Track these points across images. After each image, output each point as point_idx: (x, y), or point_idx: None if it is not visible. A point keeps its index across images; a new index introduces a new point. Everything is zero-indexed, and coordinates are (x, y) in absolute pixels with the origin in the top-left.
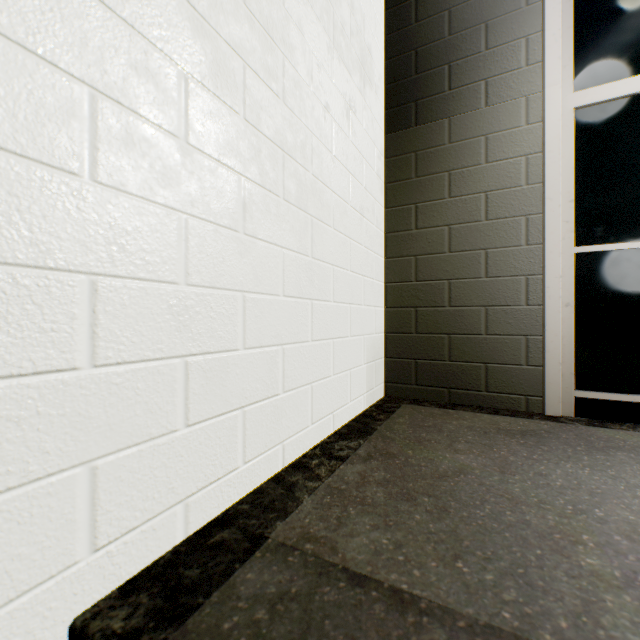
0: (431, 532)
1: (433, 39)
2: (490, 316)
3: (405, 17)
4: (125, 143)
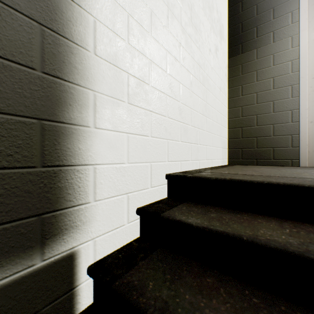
0: (253, 172)
1: (249, 17)
2: (275, 128)
3: (237, 10)
4: (172, 64)
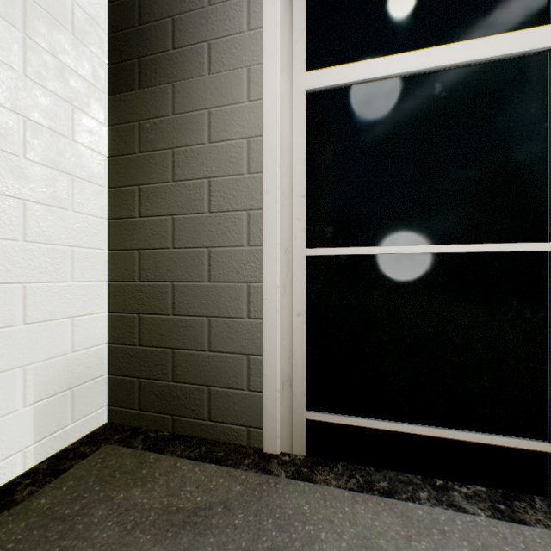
0: None
1: None
2: (213, 329)
3: None
4: None
